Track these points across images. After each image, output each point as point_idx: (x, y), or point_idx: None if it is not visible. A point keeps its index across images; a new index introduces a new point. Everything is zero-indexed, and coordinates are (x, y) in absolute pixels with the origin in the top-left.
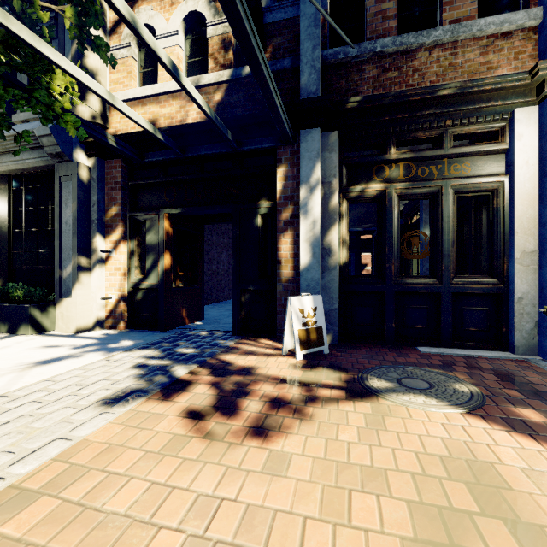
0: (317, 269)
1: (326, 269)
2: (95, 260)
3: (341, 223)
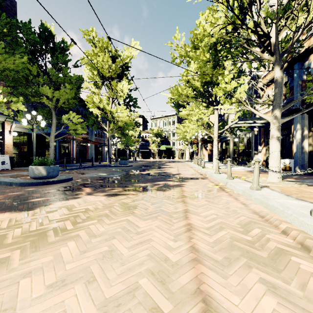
0: (297, 153)
1: (302, 153)
2: (258, 152)
3: (308, 139)
